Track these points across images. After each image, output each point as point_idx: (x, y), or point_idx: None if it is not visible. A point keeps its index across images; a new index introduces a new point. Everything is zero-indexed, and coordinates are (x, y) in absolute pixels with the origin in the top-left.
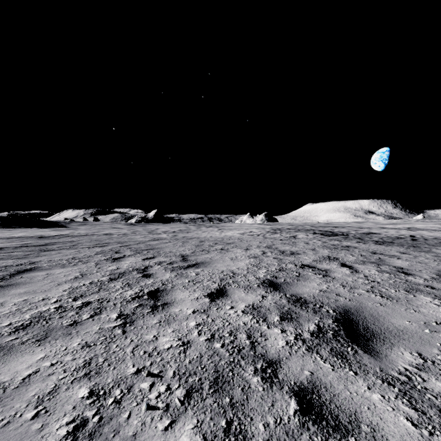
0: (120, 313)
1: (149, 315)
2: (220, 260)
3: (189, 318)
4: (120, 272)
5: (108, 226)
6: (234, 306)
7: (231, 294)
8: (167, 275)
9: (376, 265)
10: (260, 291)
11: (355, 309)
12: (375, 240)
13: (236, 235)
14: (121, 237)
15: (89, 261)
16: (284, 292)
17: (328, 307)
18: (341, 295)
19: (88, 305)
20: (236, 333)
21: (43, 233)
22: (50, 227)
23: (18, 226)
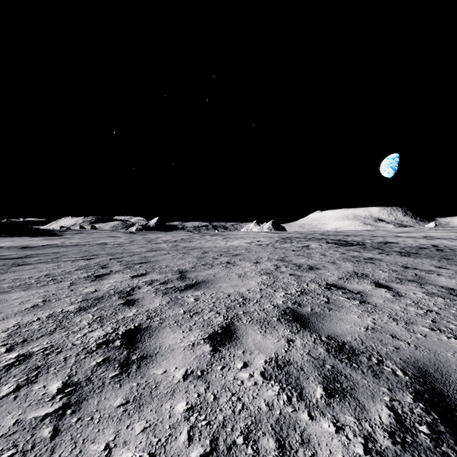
0: (67, 381)
1: (111, 386)
2: (225, 278)
3: (176, 391)
4: (97, 297)
5: (106, 234)
6: (248, 361)
7: (242, 336)
8: (157, 302)
9: (418, 285)
10: (283, 330)
11: (435, 368)
12: (398, 251)
13: (243, 245)
14: (115, 247)
15: (64, 280)
16: (317, 332)
17: (391, 363)
18: (399, 337)
19: (24, 361)
20: (257, 433)
21: (30, 243)
22: (42, 235)
23: (7, 234)
